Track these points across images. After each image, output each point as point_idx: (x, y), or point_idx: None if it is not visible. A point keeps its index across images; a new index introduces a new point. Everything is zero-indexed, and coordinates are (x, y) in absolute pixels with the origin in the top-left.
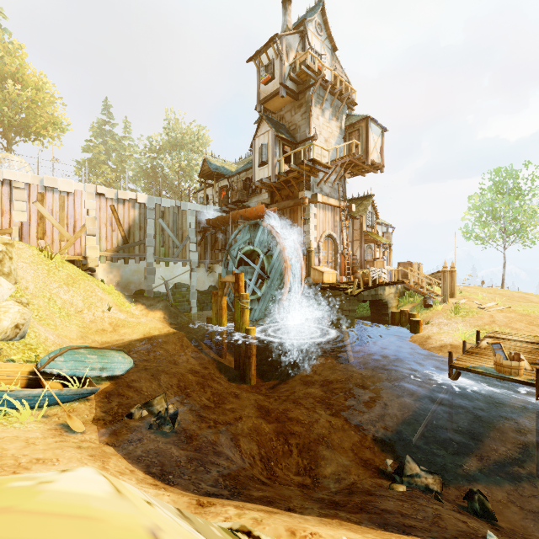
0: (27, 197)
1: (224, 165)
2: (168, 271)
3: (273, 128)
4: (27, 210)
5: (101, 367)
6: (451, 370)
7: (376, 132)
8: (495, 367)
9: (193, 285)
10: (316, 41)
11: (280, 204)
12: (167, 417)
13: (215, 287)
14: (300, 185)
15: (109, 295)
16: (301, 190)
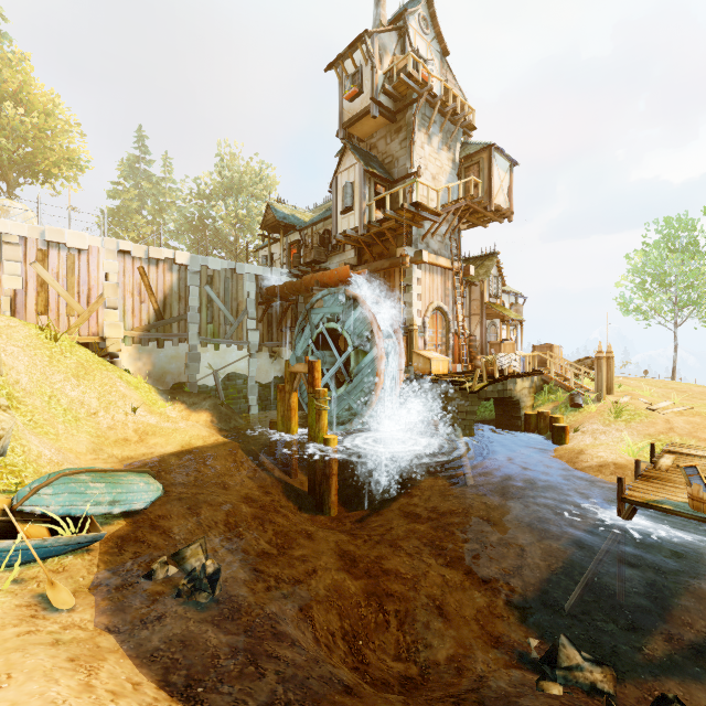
0: (22, 256)
1: (294, 213)
2: (219, 357)
3: (361, 160)
4: (22, 273)
5: (111, 500)
6: (622, 504)
7: (502, 166)
8: (690, 503)
9: (252, 375)
10: (420, 42)
11: (370, 265)
12: (203, 579)
13: (282, 379)
14: (398, 239)
15: (135, 390)
16: (400, 246)
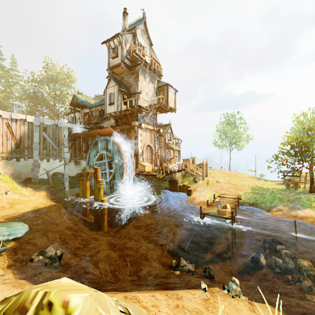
0: None
1: (87, 100)
2: (49, 165)
3: (117, 85)
4: None
5: (8, 234)
6: (201, 214)
7: (172, 92)
8: (217, 212)
9: (66, 173)
10: (141, 39)
11: (121, 127)
12: (56, 257)
13: (81, 174)
14: (132, 117)
15: (5, 183)
16: (133, 121)
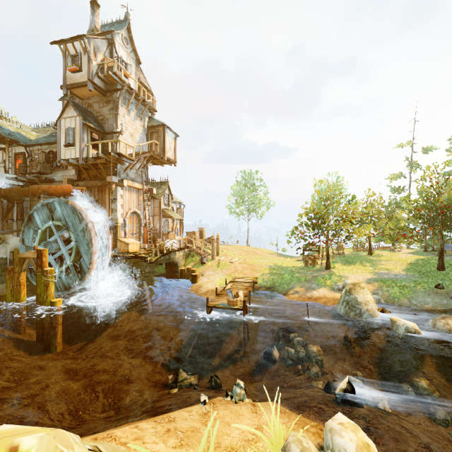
0: None
1: (20, 131)
2: None
3: (80, 116)
4: None
5: None
6: (208, 308)
7: (171, 136)
8: (228, 303)
9: None
10: (123, 51)
11: (88, 182)
12: None
13: (7, 259)
14: (108, 169)
15: None
16: (109, 175)
